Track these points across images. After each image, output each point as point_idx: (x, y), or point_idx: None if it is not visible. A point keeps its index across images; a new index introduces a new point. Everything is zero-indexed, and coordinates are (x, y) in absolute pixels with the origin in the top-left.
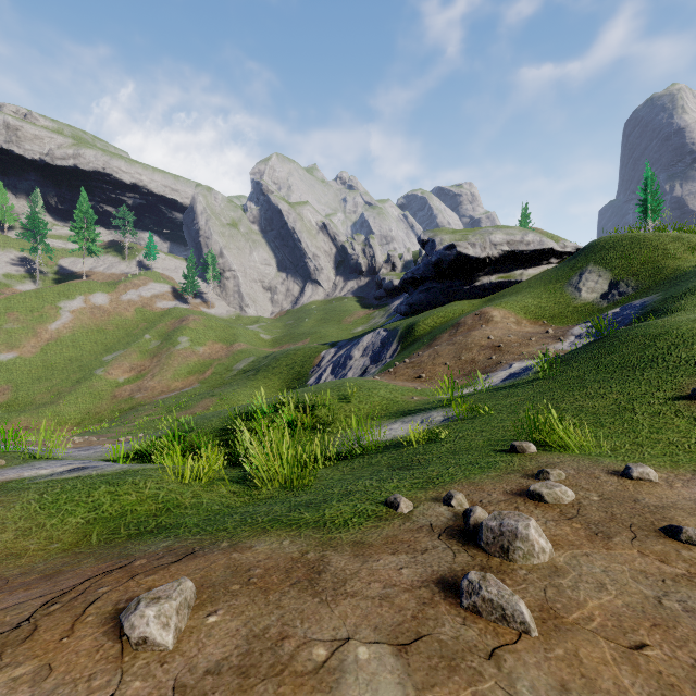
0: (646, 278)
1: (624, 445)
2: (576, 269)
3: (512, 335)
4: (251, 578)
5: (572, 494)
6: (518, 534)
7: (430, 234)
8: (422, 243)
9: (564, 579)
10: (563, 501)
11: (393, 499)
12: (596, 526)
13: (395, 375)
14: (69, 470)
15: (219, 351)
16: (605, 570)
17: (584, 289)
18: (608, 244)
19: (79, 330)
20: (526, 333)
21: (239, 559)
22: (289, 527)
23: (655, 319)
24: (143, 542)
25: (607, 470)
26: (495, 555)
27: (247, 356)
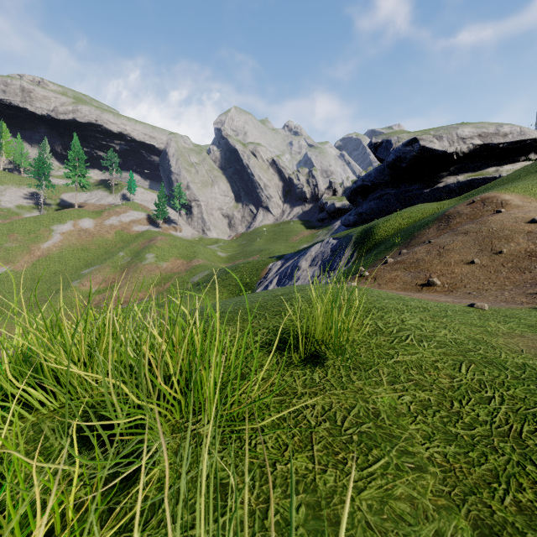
0: None
1: None
2: None
3: None
4: None
5: None
6: None
7: (382, 137)
8: (374, 146)
9: None
10: None
11: None
12: None
13: (377, 281)
14: None
15: (179, 266)
16: None
17: None
18: None
19: (67, 248)
20: None
21: None
22: None
23: None
24: None
25: None
26: None
27: (203, 270)
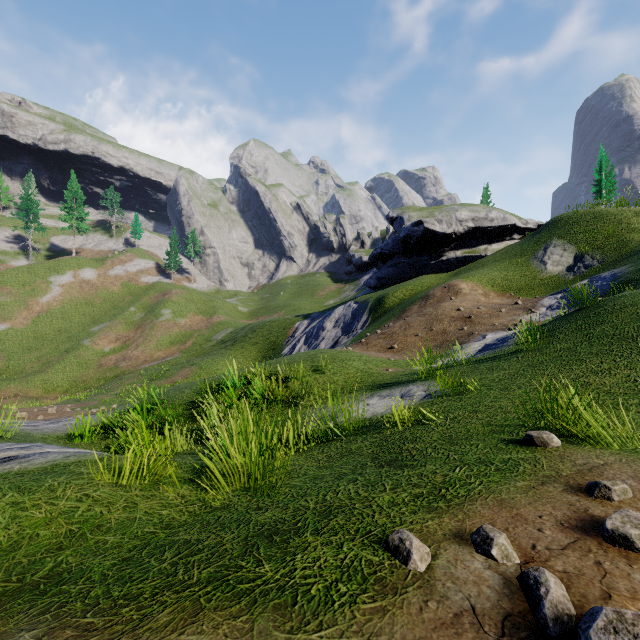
0: (611, 251)
1: None
2: (541, 243)
3: (482, 306)
4: None
5: None
6: None
7: (398, 211)
8: (391, 220)
9: None
10: None
11: (398, 541)
12: None
13: (367, 346)
14: None
15: (199, 323)
16: None
17: (549, 262)
18: (571, 219)
19: (69, 302)
20: (495, 304)
21: None
22: (236, 603)
23: (633, 289)
24: (4, 619)
25: None
26: None
27: (225, 327)
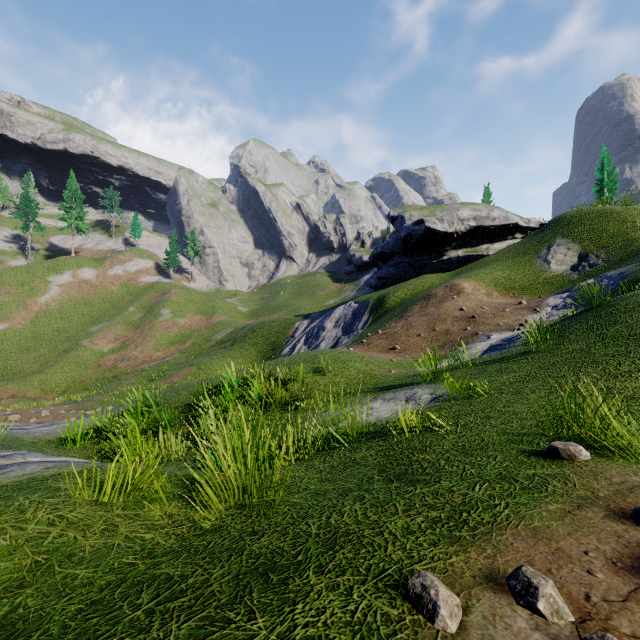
0: (617, 250)
1: None
2: (544, 242)
3: (485, 306)
4: None
5: None
6: None
7: (399, 210)
8: (392, 219)
9: None
10: None
11: (420, 589)
12: None
13: (368, 346)
14: None
15: (198, 323)
16: None
17: (553, 262)
18: (575, 217)
19: (67, 302)
20: (499, 304)
21: None
22: None
23: None
24: None
25: None
26: None
27: (225, 327)
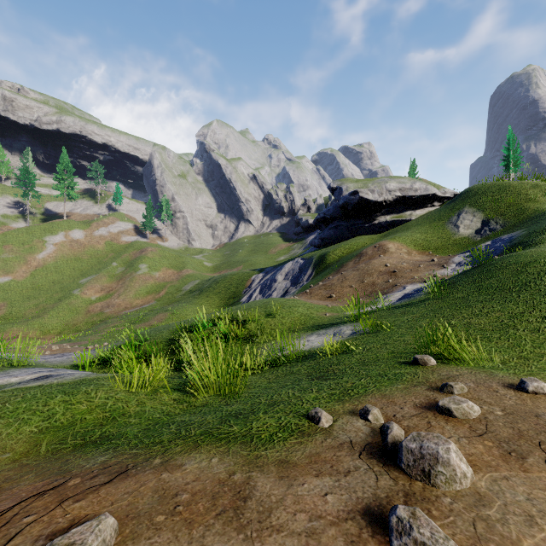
0: (512, 218)
1: (512, 358)
2: (455, 210)
3: (405, 263)
4: (177, 505)
5: (478, 409)
6: (439, 458)
7: (338, 183)
8: (332, 189)
9: (491, 509)
10: (471, 416)
11: (314, 413)
12: (507, 444)
13: (311, 295)
14: (35, 378)
15: (171, 276)
16: (528, 498)
17: (461, 226)
18: (480, 190)
19: (61, 258)
20: (416, 261)
21: (168, 480)
22: (219, 442)
23: (522, 250)
24: (84, 454)
25: (503, 383)
26: (416, 478)
27: (193, 279)
